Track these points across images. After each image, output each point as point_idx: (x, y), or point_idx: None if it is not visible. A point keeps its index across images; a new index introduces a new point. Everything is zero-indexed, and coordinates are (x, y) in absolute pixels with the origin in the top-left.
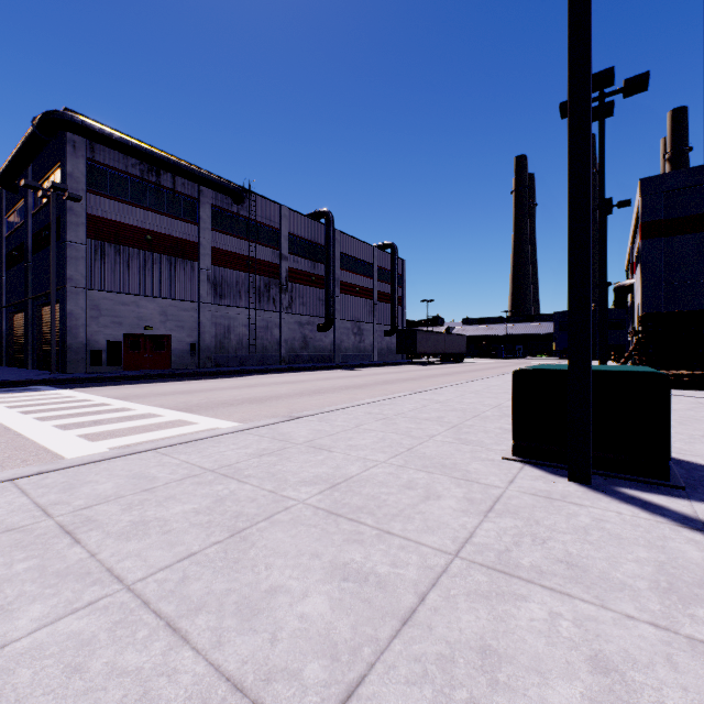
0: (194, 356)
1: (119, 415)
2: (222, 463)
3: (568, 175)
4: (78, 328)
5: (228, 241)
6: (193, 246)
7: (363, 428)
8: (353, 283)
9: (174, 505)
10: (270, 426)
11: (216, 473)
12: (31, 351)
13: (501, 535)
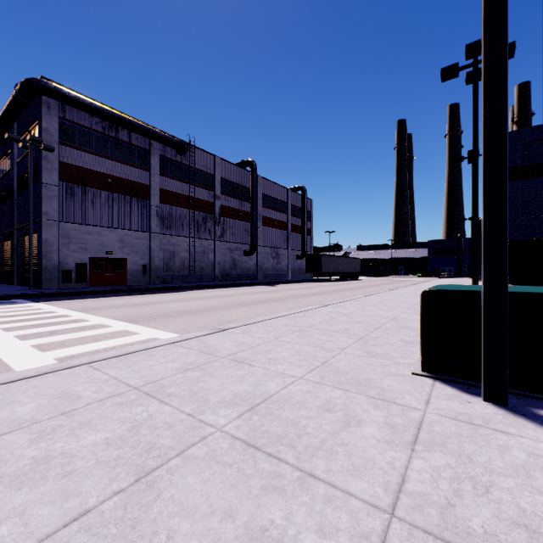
0: (145, 275)
1: (74, 325)
2: (148, 379)
3: (483, 101)
4: (52, 252)
5: (173, 184)
6: (145, 188)
7: (281, 340)
8: (272, 217)
9: (86, 434)
10: (198, 338)
11: (139, 391)
12: (16, 271)
13: (436, 478)
